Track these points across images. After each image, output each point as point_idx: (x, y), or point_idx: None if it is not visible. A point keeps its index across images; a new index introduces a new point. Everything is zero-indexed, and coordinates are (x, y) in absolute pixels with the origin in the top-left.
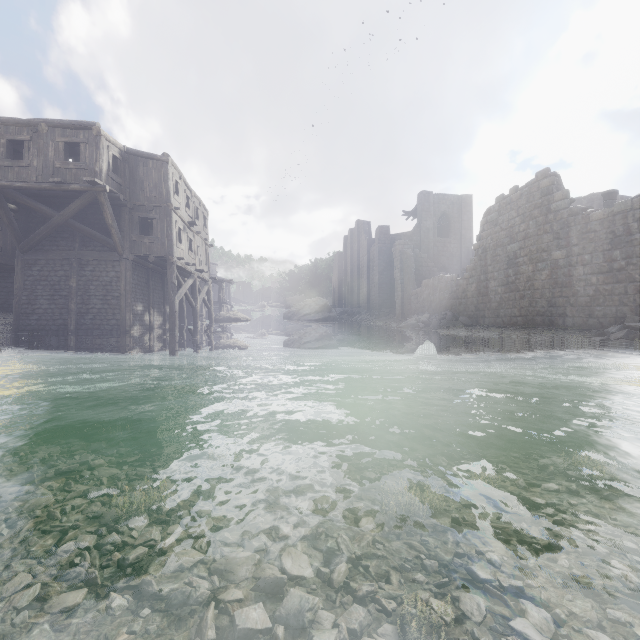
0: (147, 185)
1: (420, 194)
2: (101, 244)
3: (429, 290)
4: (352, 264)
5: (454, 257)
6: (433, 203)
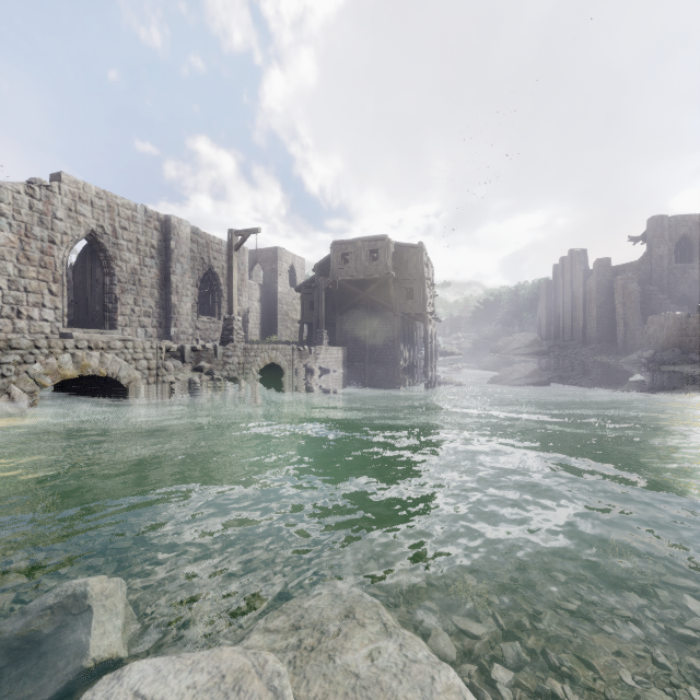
0: (409, 266)
1: (650, 219)
2: (382, 307)
3: (656, 326)
4: (563, 294)
5: (699, 284)
6: (668, 227)
